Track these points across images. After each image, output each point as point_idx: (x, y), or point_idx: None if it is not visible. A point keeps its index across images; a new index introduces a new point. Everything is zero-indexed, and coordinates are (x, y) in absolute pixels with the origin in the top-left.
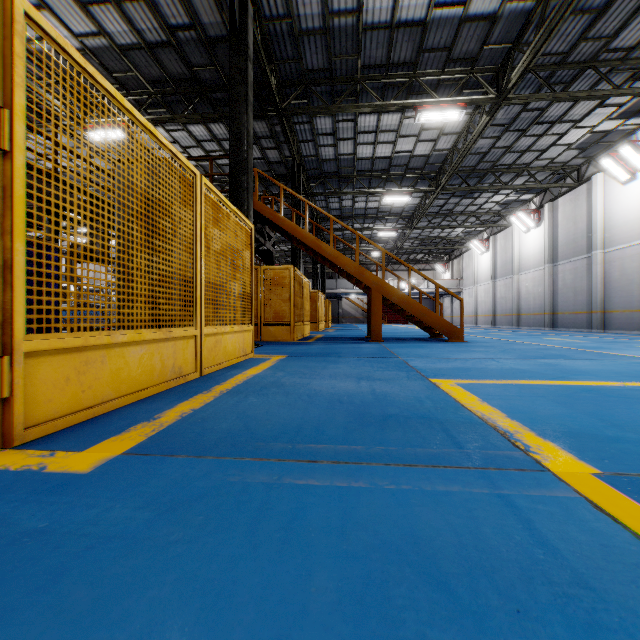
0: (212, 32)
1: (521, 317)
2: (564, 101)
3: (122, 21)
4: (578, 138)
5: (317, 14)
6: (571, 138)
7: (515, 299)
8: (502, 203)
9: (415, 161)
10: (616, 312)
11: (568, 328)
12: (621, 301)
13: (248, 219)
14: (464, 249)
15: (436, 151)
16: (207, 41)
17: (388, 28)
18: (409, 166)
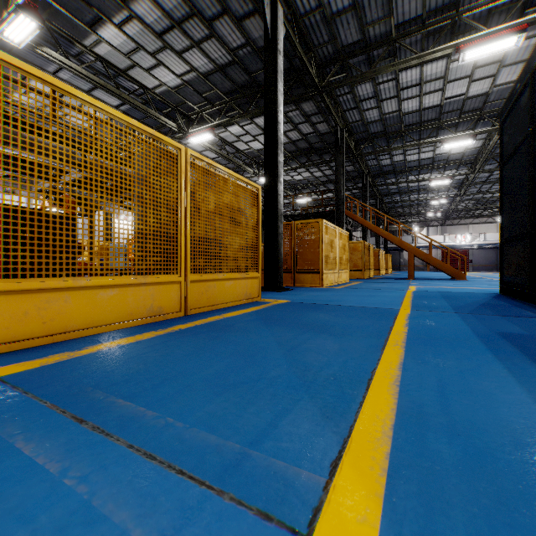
0: (323, 131)
1: None
2: None
3: (284, 137)
4: None
5: (376, 115)
6: None
7: None
8: None
9: (453, 156)
10: None
11: None
12: None
13: (344, 224)
14: None
15: (469, 149)
16: (320, 135)
17: (418, 111)
18: (449, 159)
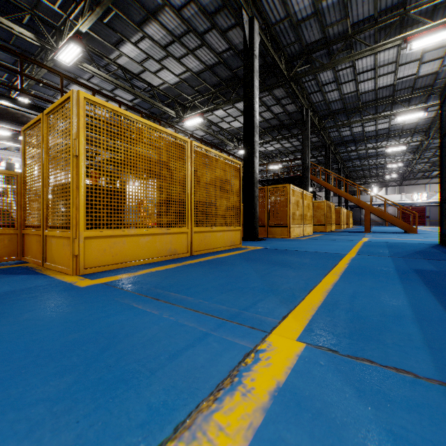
0: (291, 111)
1: None
2: None
3: (259, 117)
4: None
5: (337, 96)
6: None
7: None
8: None
9: (407, 126)
10: None
11: None
12: None
13: (308, 187)
14: None
15: (422, 120)
16: (289, 114)
17: (373, 91)
18: (404, 129)
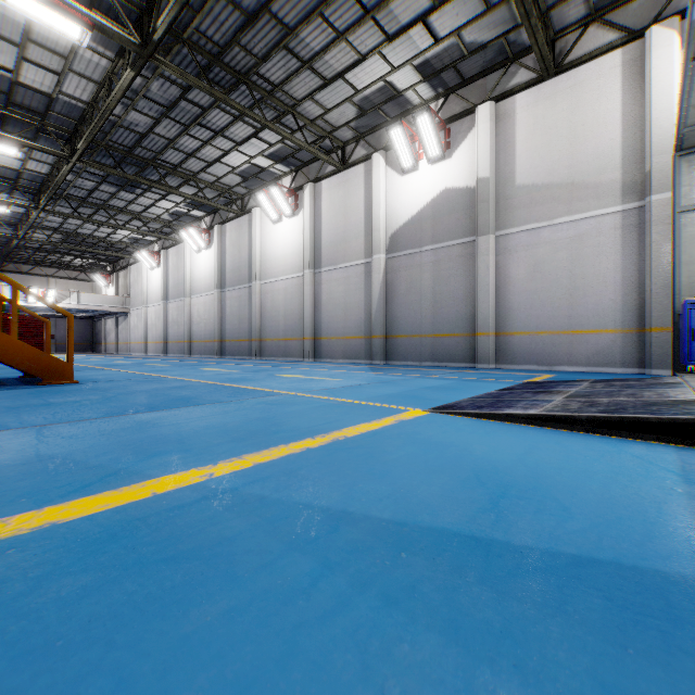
0: None
1: (193, 344)
2: (225, 111)
3: None
4: (240, 164)
5: None
6: (234, 161)
7: (187, 324)
8: (173, 213)
9: (27, 95)
10: (270, 340)
11: (234, 356)
12: (273, 330)
13: None
14: (132, 260)
15: (64, 95)
16: None
17: None
18: (16, 99)
